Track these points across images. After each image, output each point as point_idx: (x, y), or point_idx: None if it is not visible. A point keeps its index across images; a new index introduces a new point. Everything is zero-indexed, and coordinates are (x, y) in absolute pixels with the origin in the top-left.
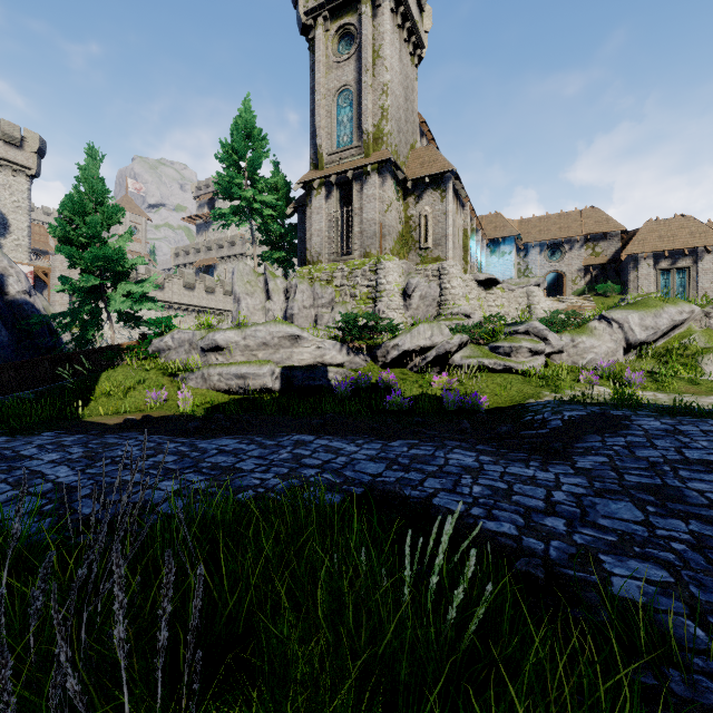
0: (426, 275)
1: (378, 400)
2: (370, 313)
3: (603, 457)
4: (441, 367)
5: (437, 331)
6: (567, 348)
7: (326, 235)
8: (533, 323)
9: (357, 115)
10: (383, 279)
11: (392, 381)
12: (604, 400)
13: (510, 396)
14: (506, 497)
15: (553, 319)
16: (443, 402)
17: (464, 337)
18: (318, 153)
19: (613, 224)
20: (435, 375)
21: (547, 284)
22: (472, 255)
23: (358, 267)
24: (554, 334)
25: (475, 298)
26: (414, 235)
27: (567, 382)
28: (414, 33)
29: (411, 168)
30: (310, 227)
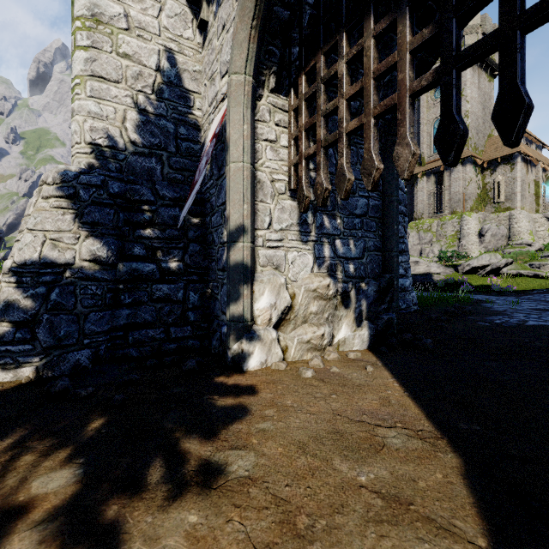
0: (498, 220)
1: (457, 287)
2: (454, 250)
3: (531, 296)
4: (495, 274)
5: (493, 257)
6: None
7: (427, 203)
8: None
9: None
10: (465, 226)
11: (465, 280)
12: None
13: (533, 287)
14: (485, 298)
15: None
16: (491, 289)
17: (508, 259)
18: (421, 157)
19: None
20: (489, 278)
21: None
22: (547, 197)
23: (447, 220)
24: None
25: (544, 230)
26: (490, 195)
27: None
28: (490, 65)
29: (487, 153)
30: (416, 199)
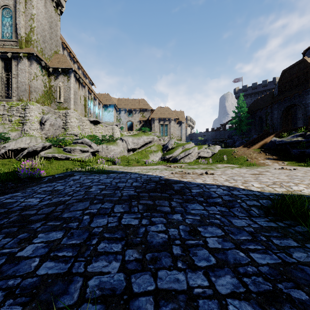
0: (59, 115)
1: None
2: None
3: (21, 193)
4: (33, 157)
5: (34, 140)
6: (105, 150)
7: None
8: (84, 139)
9: (15, 24)
10: (28, 113)
11: None
12: (92, 169)
13: (62, 170)
14: None
15: (105, 138)
16: (19, 174)
17: (46, 143)
18: None
19: (148, 106)
20: (23, 162)
21: (130, 126)
22: (91, 109)
23: (14, 106)
24: (95, 144)
25: (88, 128)
26: (54, 95)
27: (93, 163)
28: None
29: (53, 62)
30: None
